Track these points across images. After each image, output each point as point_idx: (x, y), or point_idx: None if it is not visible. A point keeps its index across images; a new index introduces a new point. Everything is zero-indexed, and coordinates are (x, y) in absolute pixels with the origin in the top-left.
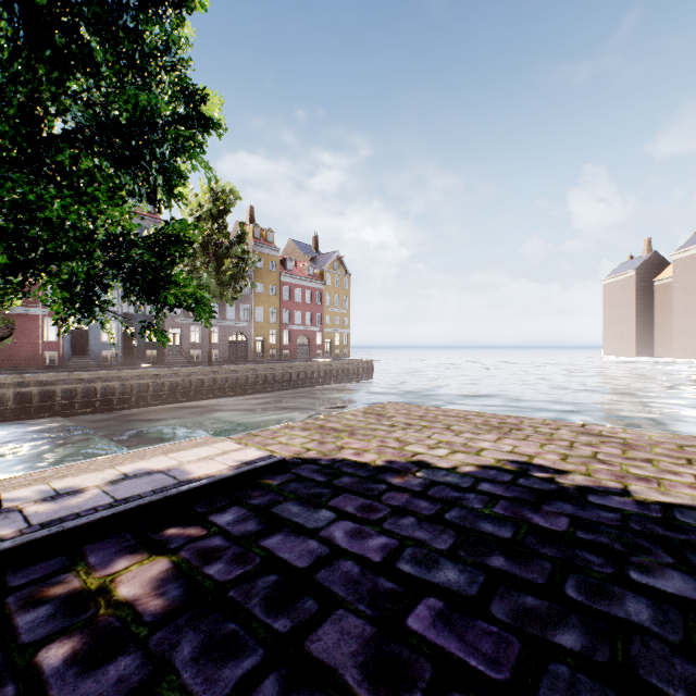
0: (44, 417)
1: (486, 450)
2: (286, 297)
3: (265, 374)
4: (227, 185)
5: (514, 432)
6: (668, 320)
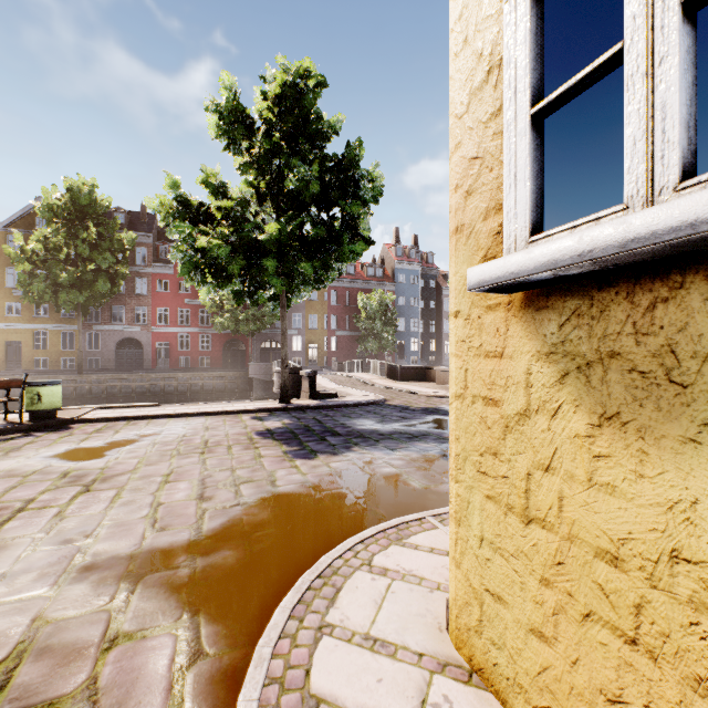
0: None
1: None
2: None
3: None
4: None
5: None
6: None
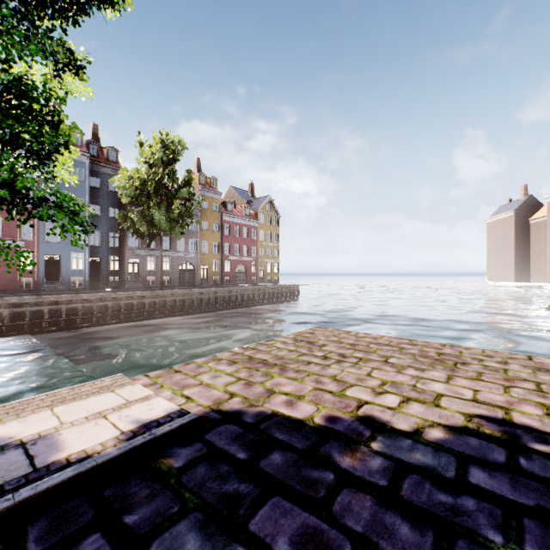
0: (14, 334)
1: (444, 398)
2: (227, 233)
3: (209, 297)
4: (176, 137)
5: (461, 367)
6: (542, 252)
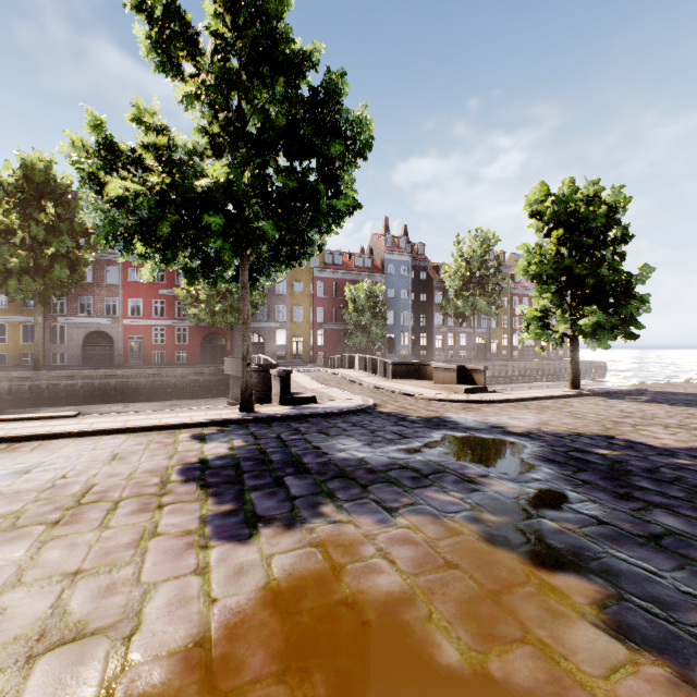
0: None
1: None
2: None
3: (512, 370)
4: (490, 233)
5: None
6: None
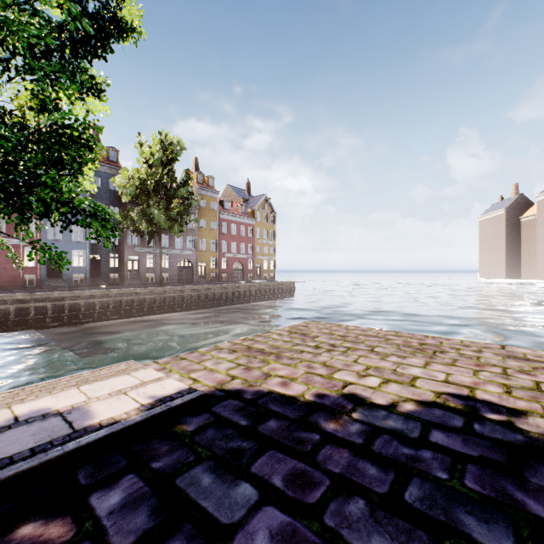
0: (19, 329)
1: (420, 379)
2: (224, 231)
3: (207, 293)
4: (175, 138)
5: (439, 355)
6: (532, 249)
